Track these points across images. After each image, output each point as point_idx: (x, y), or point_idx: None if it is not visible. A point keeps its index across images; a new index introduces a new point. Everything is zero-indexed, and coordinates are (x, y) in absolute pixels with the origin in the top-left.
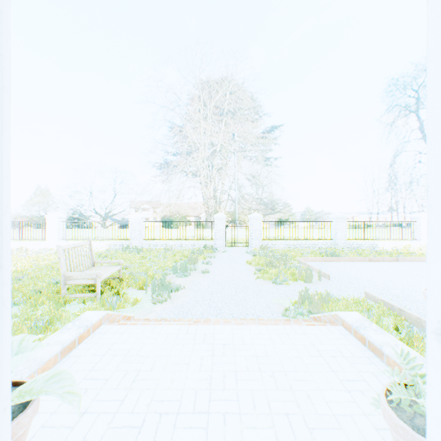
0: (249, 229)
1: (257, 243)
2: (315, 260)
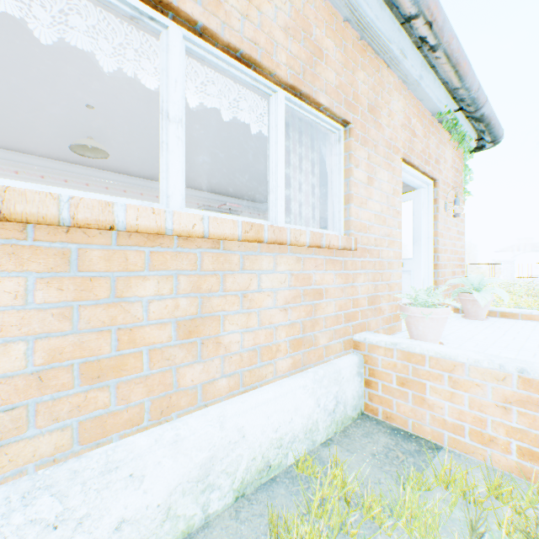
0: None
1: None
2: None
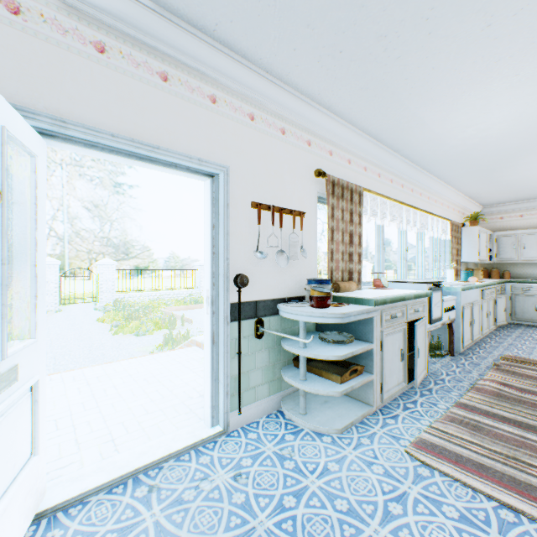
0: (99, 279)
1: (110, 297)
2: (181, 308)
